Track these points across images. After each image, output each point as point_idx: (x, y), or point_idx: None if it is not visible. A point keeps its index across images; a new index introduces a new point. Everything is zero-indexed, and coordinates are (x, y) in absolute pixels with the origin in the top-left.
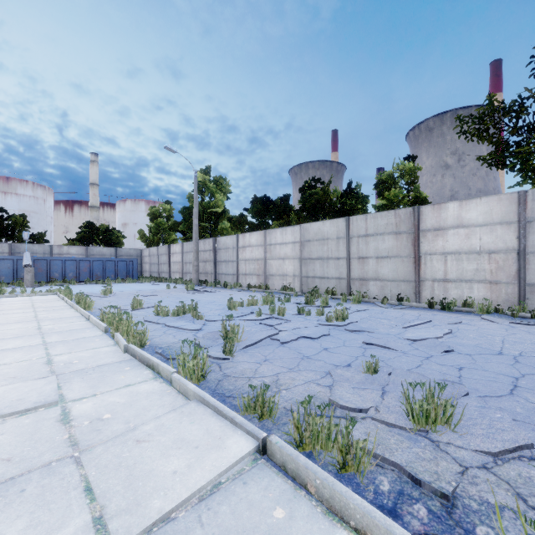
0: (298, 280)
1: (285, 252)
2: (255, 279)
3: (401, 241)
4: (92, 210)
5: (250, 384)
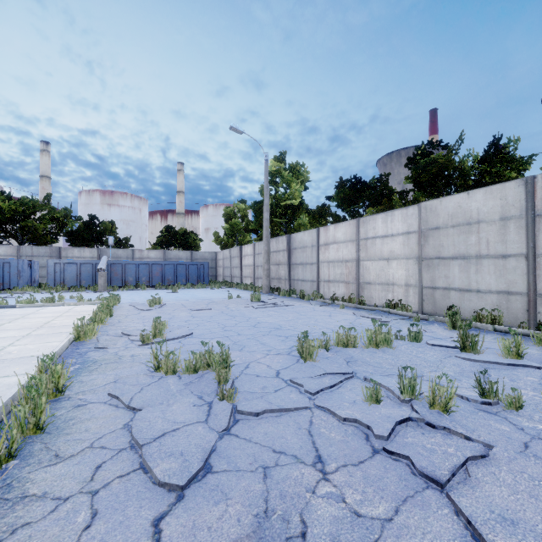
0: (414, 292)
1: (391, 249)
2: (342, 288)
3: None
4: (178, 216)
5: None
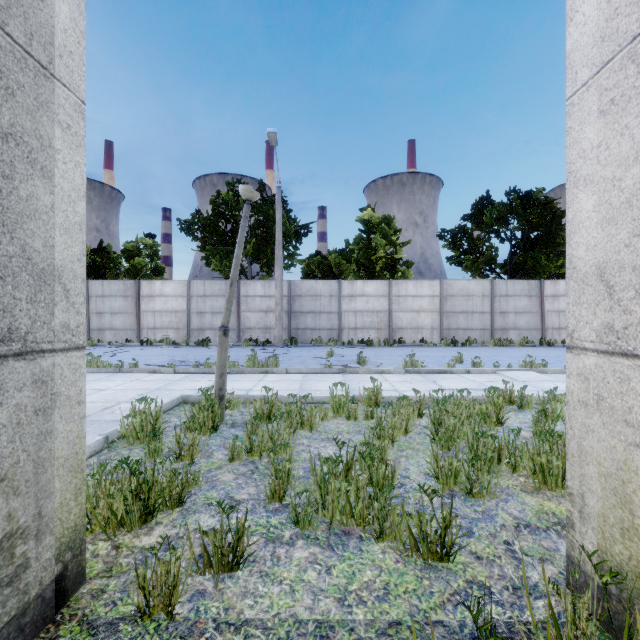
0: None
1: None
2: None
3: (128, 302)
4: None
5: None
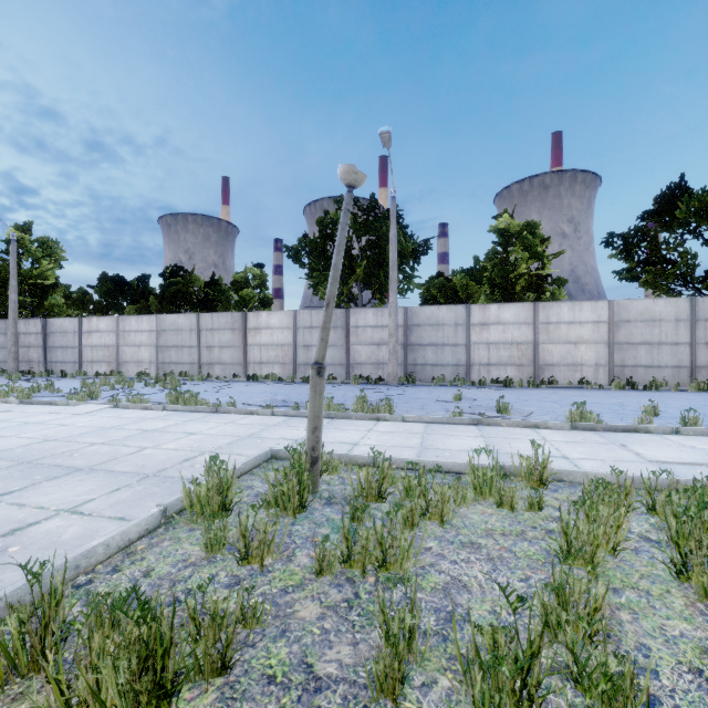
0: (154, 366)
1: (141, 340)
2: (105, 367)
3: (236, 335)
4: None
5: (111, 396)
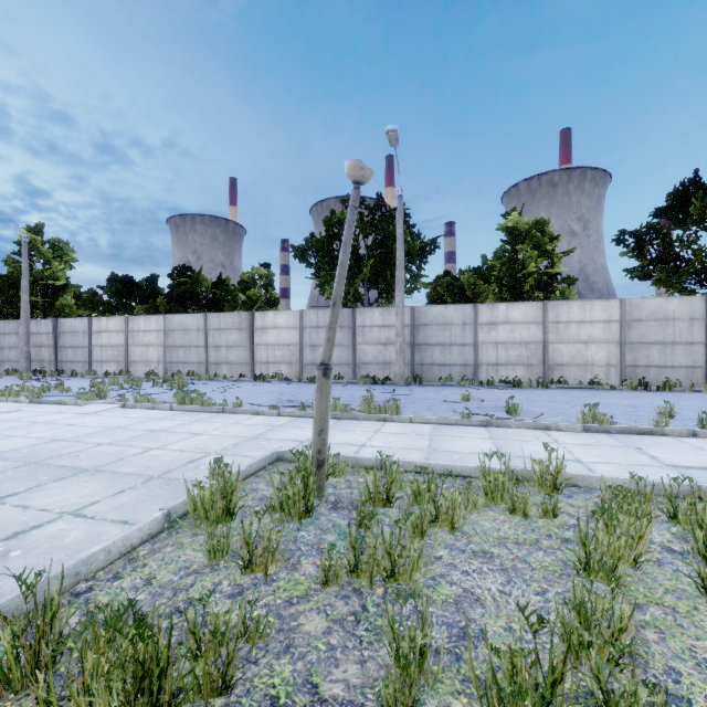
0: (162, 366)
1: (149, 340)
2: (114, 366)
3: (243, 335)
4: None
5: (119, 395)
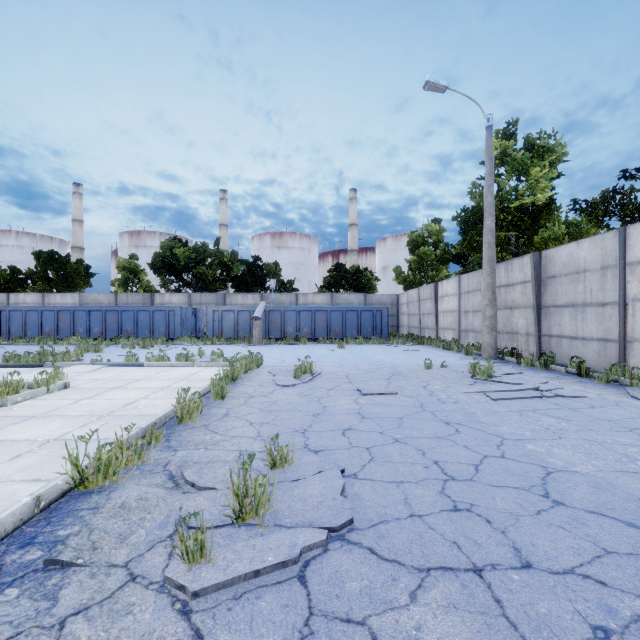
0: None
1: None
2: None
3: None
4: (351, 254)
5: None
